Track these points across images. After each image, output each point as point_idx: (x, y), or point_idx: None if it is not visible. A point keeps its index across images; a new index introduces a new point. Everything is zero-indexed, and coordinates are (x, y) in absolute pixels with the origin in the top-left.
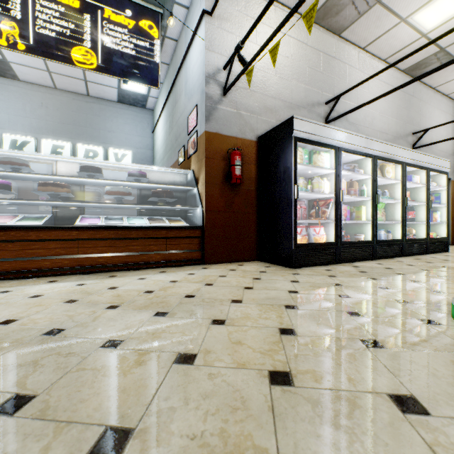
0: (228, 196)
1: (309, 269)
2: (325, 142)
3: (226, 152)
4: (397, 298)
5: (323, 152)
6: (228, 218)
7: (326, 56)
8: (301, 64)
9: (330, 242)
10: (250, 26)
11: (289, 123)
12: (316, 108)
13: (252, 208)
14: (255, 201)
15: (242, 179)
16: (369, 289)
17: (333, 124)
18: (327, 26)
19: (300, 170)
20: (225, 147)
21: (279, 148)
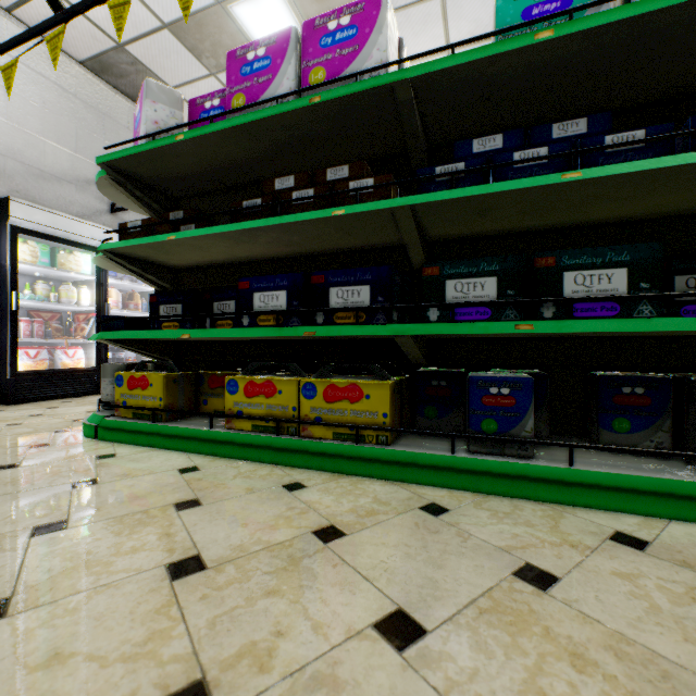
0: None
1: (38, 403)
2: (79, 241)
3: None
4: (83, 418)
5: (81, 252)
6: None
7: (114, 122)
8: (65, 120)
9: (87, 367)
10: None
11: (4, 204)
12: (94, 188)
13: None
14: None
15: None
16: (69, 415)
17: (127, 215)
18: (114, 84)
19: (39, 271)
20: None
21: None
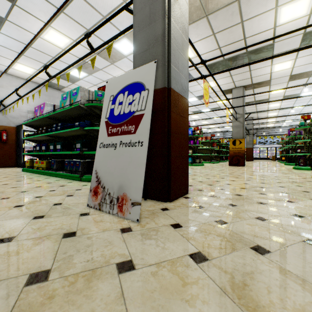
0: (2, 145)
1: None
2: None
3: (1, 131)
4: None
5: None
6: (2, 153)
7: (53, 97)
8: (40, 100)
9: None
10: (13, 88)
11: (22, 125)
12: None
13: (14, 150)
14: (16, 147)
15: (9, 140)
16: None
17: None
18: (53, 88)
19: None
20: (0, 129)
21: (20, 132)
